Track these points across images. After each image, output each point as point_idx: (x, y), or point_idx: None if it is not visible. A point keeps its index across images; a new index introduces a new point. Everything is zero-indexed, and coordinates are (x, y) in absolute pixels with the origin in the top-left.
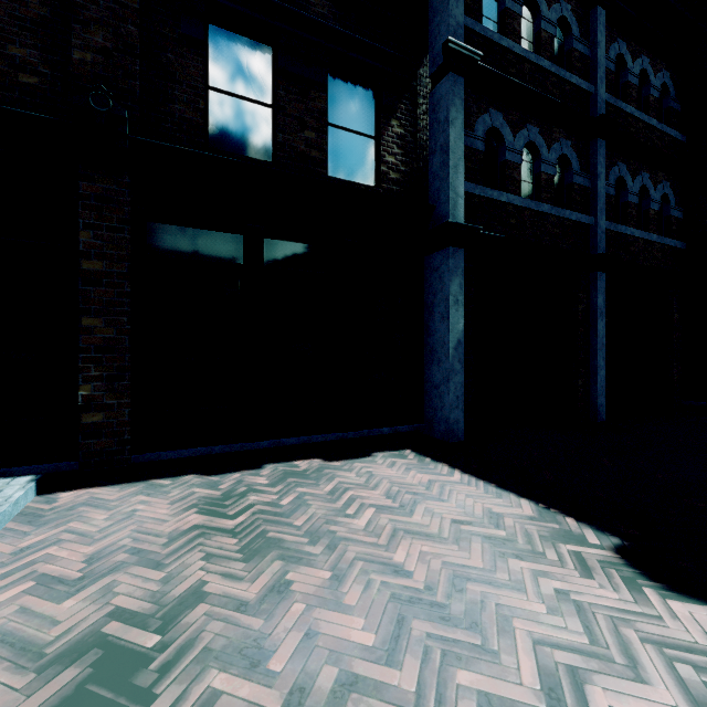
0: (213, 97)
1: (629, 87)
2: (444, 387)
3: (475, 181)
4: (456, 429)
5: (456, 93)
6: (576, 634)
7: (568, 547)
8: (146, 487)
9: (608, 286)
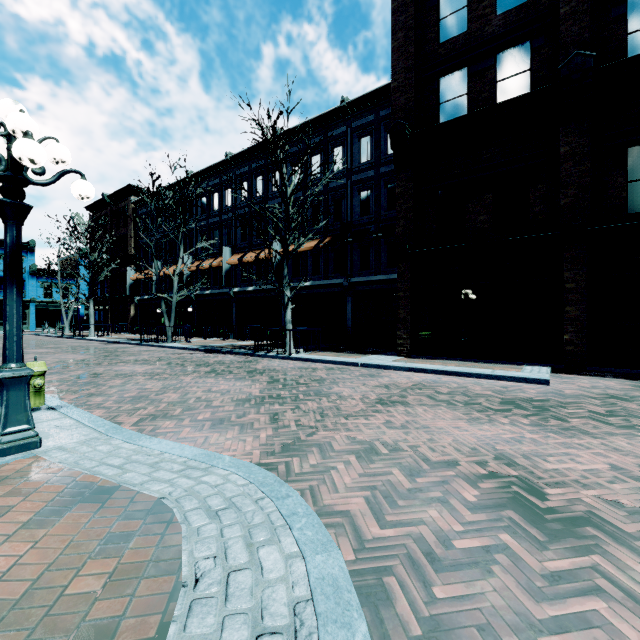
0: (631, 186)
1: None
2: None
3: None
4: None
5: None
6: None
7: None
8: (598, 378)
9: None
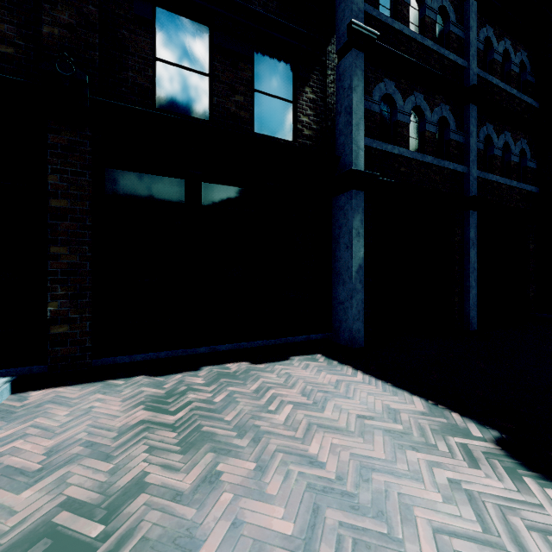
0: (160, 67)
1: (494, 63)
2: (348, 303)
3: (373, 137)
4: (358, 337)
5: (358, 65)
6: (469, 522)
7: (456, 439)
8: (103, 387)
9: (478, 222)
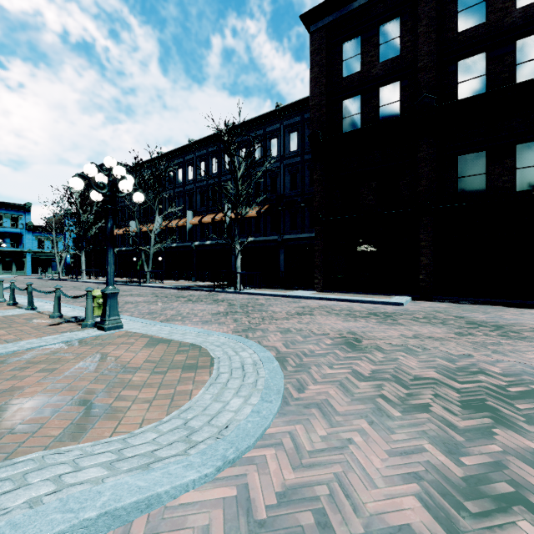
0: (460, 180)
1: None
2: None
3: None
4: None
5: None
6: None
7: None
8: (438, 303)
9: None
